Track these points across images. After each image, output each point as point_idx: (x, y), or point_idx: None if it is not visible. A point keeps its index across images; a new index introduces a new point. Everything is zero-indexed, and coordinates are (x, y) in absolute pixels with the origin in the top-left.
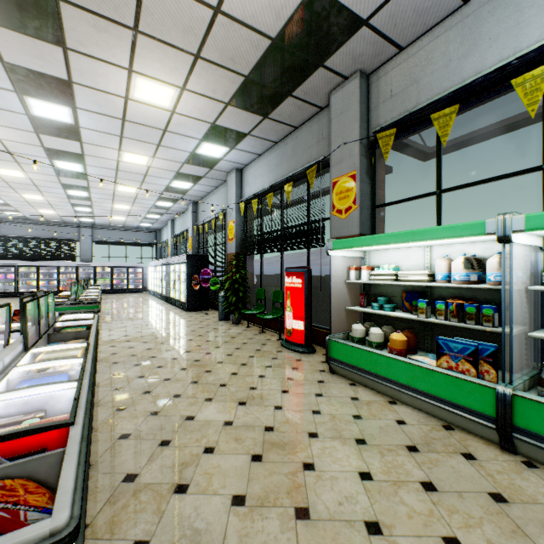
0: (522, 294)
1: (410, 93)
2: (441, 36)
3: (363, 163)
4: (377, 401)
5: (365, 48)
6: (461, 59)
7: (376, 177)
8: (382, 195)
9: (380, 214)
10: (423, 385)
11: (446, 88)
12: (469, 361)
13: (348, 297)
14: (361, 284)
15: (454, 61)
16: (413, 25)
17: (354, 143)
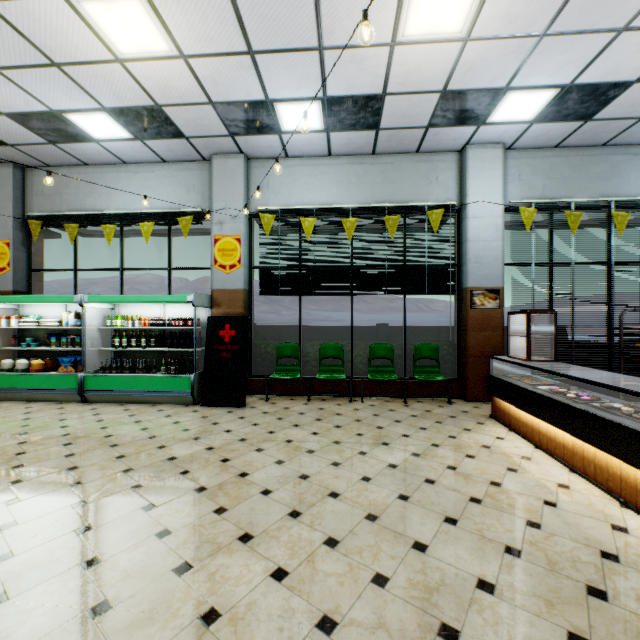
0: (108, 331)
1: (56, 199)
2: (75, 175)
3: (19, 235)
4: (18, 404)
5: (16, 155)
6: (86, 196)
7: (34, 247)
8: (40, 261)
9: (38, 276)
10: (48, 385)
11: (78, 209)
12: (73, 366)
13: (4, 340)
14: (17, 330)
15: (82, 195)
16: (54, 160)
17: (9, 217)
